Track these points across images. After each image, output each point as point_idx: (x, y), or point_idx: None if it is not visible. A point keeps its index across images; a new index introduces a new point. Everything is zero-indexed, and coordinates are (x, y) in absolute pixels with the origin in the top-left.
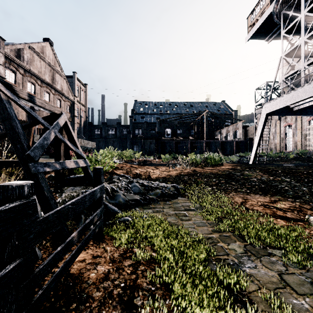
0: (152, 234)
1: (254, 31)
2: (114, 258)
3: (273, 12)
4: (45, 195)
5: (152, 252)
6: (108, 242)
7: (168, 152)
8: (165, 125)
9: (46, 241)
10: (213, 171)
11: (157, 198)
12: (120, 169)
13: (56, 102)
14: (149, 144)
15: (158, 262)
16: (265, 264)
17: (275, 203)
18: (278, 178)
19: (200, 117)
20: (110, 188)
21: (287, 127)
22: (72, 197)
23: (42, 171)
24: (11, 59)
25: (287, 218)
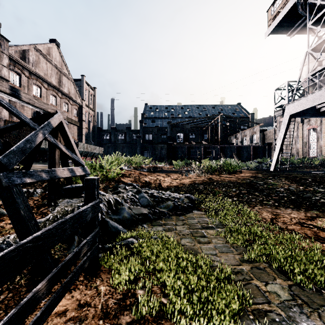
0: (163, 266)
1: (275, 24)
2: (108, 308)
3: (298, 2)
4: (20, 215)
5: (162, 297)
6: (104, 277)
7: (180, 158)
8: (177, 130)
9: (21, 276)
10: (231, 180)
11: (169, 212)
12: (127, 177)
13: (63, 106)
14: (160, 149)
15: (171, 318)
16: None
17: (313, 221)
18: (309, 188)
19: (214, 121)
20: (114, 199)
21: (311, 130)
22: (65, 212)
23: (20, 182)
24: (16, 61)
25: None
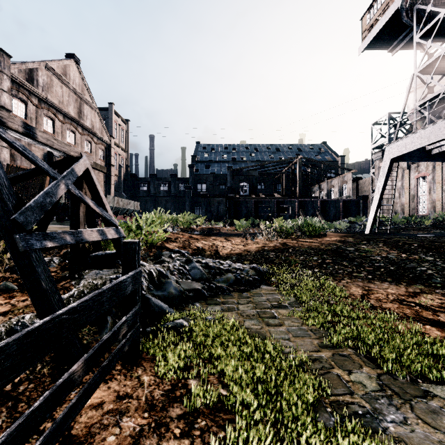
0: (221, 352)
1: (372, 37)
2: (154, 400)
3: (402, 7)
4: (42, 288)
5: (220, 388)
6: (147, 366)
7: (245, 216)
8: (240, 178)
9: (42, 364)
10: (313, 245)
11: (229, 287)
12: (173, 242)
13: (84, 145)
14: (217, 205)
15: (231, 410)
16: (422, 415)
17: (416, 297)
18: (414, 256)
19: (291, 166)
20: (157, 271)
21: (421, 179)
22: (94, 287)
23: (39, 247)
24: (21, 83)
25: (442, 324)
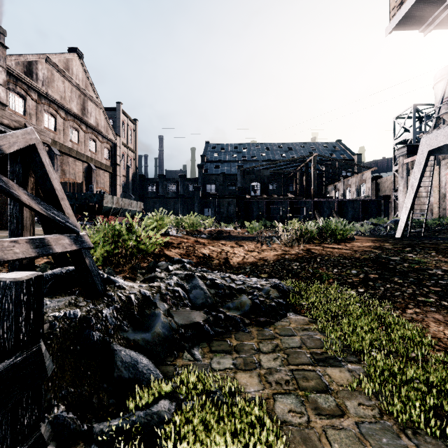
0: None
1: (403, 13)
2: None
3: None
4: None
5: None
6: None
7: (256, 217)
8: (251, 178)
9: None
10: (344, 253)
11: (244, 318)
12: (175, 248)
13: (89, 144)
14: (226, 206)
15: None
16: None
17: None
18: None
19: (305, 164)
20: (140, 296)
21: None
22: None
23: None
24: (18, 77)
25: None
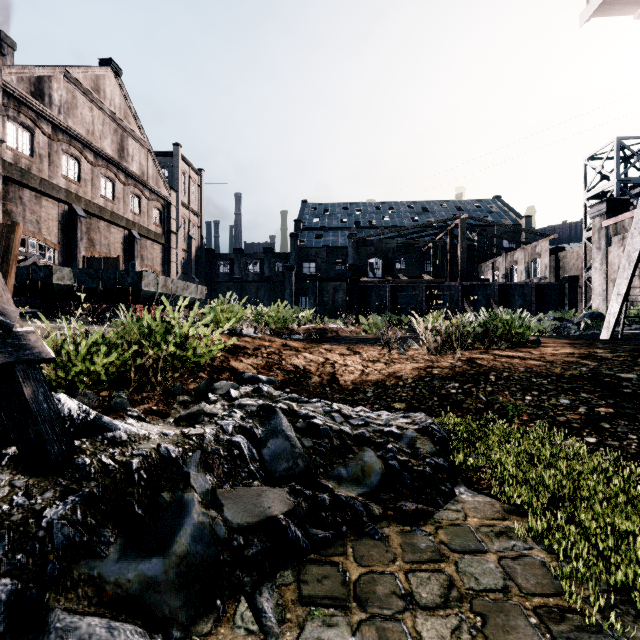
0: None
1: None
2: None
3: None
4: None
5: None
6: None
7: (376, 310)
8: (368, 251)
9: None
10: (533, 366)
11: (370, 503)
12: (249, 356)
13: (130, 201)
14: (332, 292)
15: None
16: None
17: None
18: None
19: (448, 231)
20: (156, 459)
21: None
22: None
23: None
24: (21, 99)
25: None
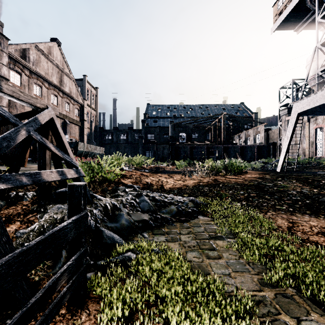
0: (165, 293)
1: (282, 19)
2: None
3: None
4: None
5: None
6: (91, 308)
7: (183, 158)
8: (179, 129)
9: None
10: (238, 181)
11: (172, 218)
12: (128, 178)
13: (64, 105)
14: (162, 149)
15: None
16: None
17: None
18: (324, 191)
19: (217, 120)
20: (111, 204)
21: (318, 129)
22: (53, 221)
23: None
24: (16, 59)
25: None
